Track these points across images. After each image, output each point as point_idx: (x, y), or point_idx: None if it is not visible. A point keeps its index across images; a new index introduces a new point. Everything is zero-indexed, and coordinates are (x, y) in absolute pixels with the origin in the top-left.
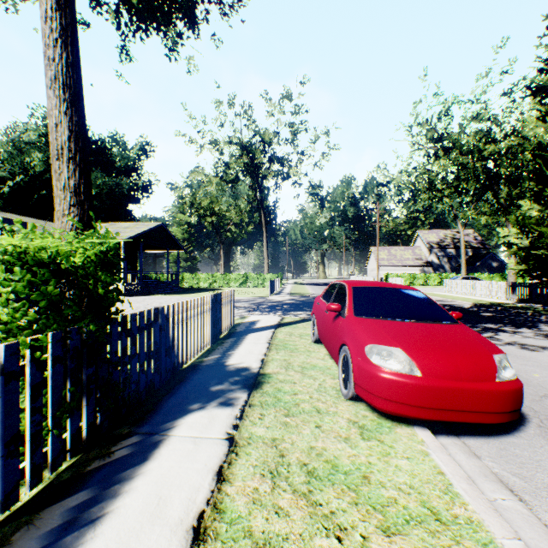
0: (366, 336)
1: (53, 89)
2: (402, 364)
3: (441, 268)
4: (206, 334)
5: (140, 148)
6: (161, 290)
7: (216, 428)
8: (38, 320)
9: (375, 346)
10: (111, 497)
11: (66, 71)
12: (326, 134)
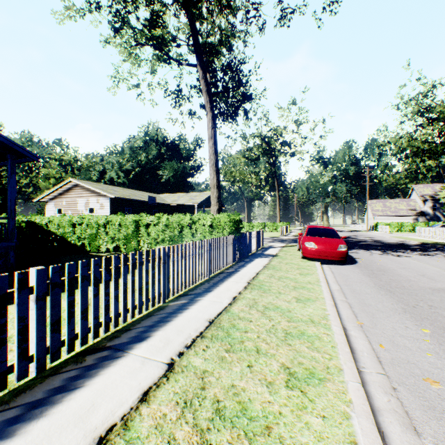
0: (305, 240)
1: (212, 168)
2: (313, 246)
3: (435, 217)
4: (255, 245)
5: (196, 142)
6: None
7: (265, 259)
8: (233, 232)
9: (307, 242)
10: (250, 262)
11: (215, 162)
12: (322, 123)
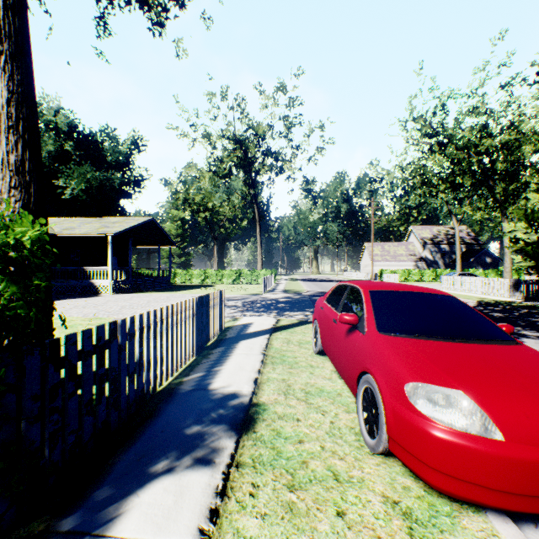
0: (404, 368)
1: None
2: (469, 417)
3: (434, 264)
4: (189, 344)
5: (132, 142)
6: (151, 287)
7: (183, 519)
8: None
9: (422, 385)
10: None
11: (4, 15)
12: (321, 128)
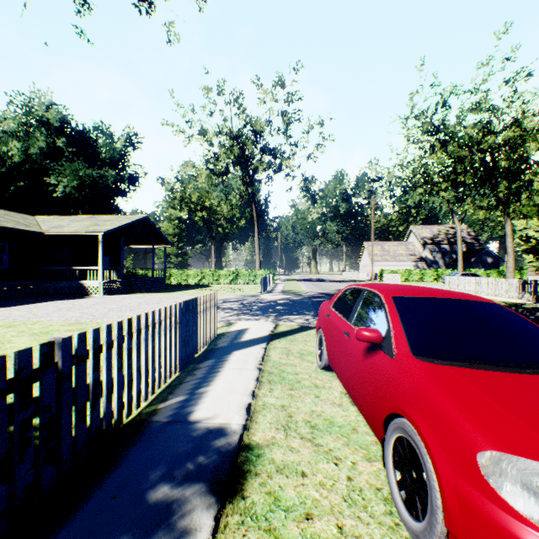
0: (470, 423)
1: None
2: None
3: (435, 264)
4: (170, 359)
5: (127, 139)
6: (145, 288)
7: None
8: None
9: (509, 458)
10: None
11: None
12: (320, 125)
